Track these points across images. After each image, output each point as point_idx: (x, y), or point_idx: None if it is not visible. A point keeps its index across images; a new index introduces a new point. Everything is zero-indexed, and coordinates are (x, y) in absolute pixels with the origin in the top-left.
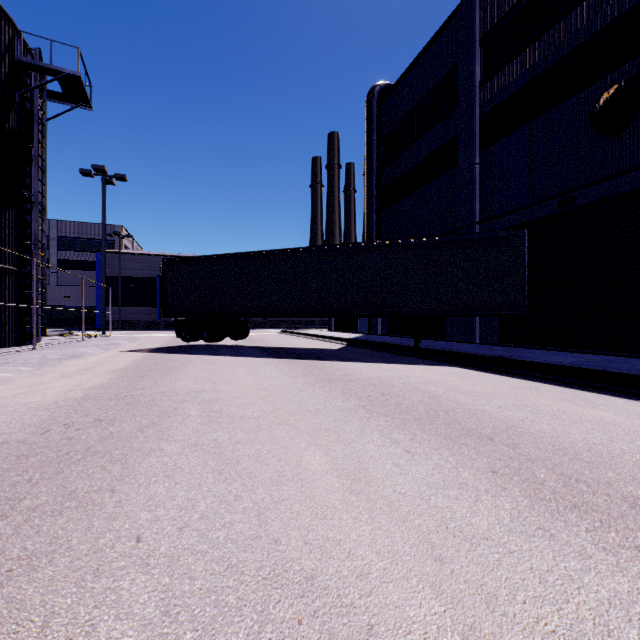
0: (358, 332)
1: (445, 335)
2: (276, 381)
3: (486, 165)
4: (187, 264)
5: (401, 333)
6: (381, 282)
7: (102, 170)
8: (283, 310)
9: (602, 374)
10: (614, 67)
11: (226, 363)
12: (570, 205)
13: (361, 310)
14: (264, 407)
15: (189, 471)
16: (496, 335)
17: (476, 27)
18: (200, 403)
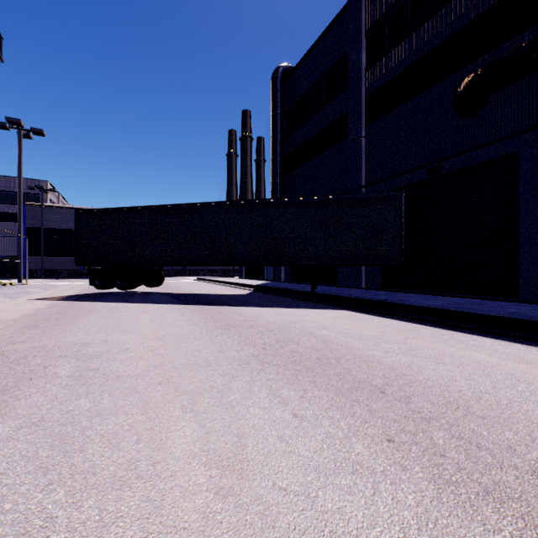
0: (265, 279)
1: (337, 281)
2: (175, 329)
3: (370, 138)
4: (101, 215)
5: (301, 280)
6: (282, 235)
7: (17, 123)
8: (193, 259)
9: (469, 315)
10: (471, 60)
11: (132, 310)
12: (437, 173)
13: (264, 260)
14: (150, 361)
15: (2, 471)
16: (378, 281)
17: (362, 21)
18: (79, 359)
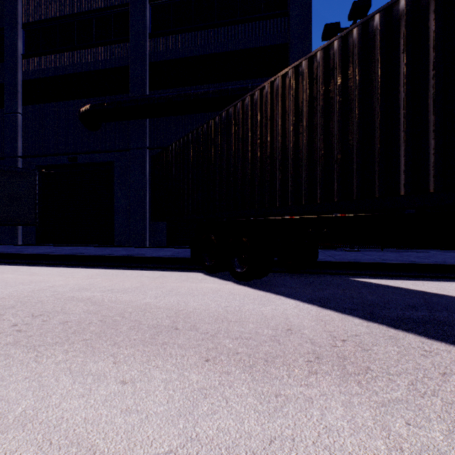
0: None
1: None
2: None
3: (27, 117)
4: None
5: None
6: None
7: None
8: None
9: (48, 256)
10: (93, 95)
11: None
12: (75, 161)
13: None
14: None
15: None
16: (34, 238)
17: (19, 12)
18: None
